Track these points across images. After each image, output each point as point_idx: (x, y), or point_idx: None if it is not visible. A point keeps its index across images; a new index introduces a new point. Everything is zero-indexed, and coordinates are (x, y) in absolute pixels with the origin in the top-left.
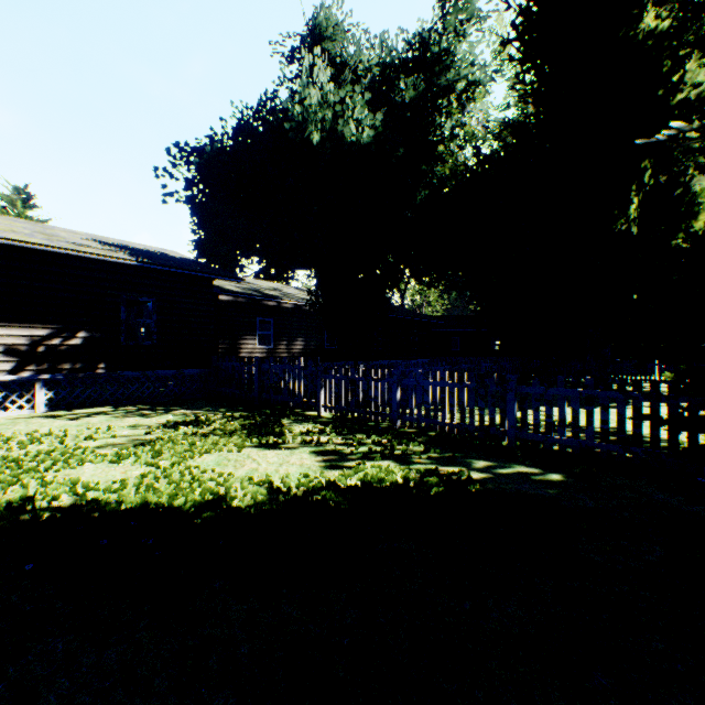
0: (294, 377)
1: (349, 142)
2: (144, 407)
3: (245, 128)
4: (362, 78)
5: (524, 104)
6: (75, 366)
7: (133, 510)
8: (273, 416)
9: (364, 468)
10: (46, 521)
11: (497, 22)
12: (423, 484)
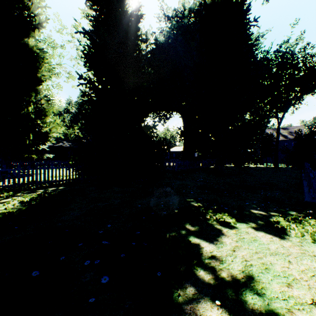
0: None
1: None
2: None
3: None
4: None
5: None
6: None
7: None
8: None
9: (17, 199)
10: None
11: None
12: (45, 194)
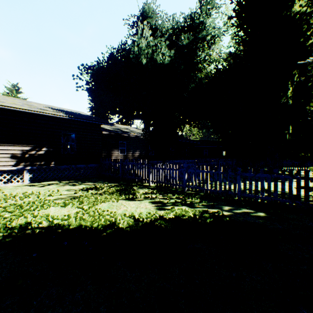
0: (138, 168)
1: (159, 63)
2: (71, 181)
3: (112, 57)
4: (164, 34)
5: (238, 45)
6: (41, 163)
7: (76, 229)
8: (129, 185)
9: (174, 210)
10: (38, 233)
11: (226, 9)
12: (202, 217)
